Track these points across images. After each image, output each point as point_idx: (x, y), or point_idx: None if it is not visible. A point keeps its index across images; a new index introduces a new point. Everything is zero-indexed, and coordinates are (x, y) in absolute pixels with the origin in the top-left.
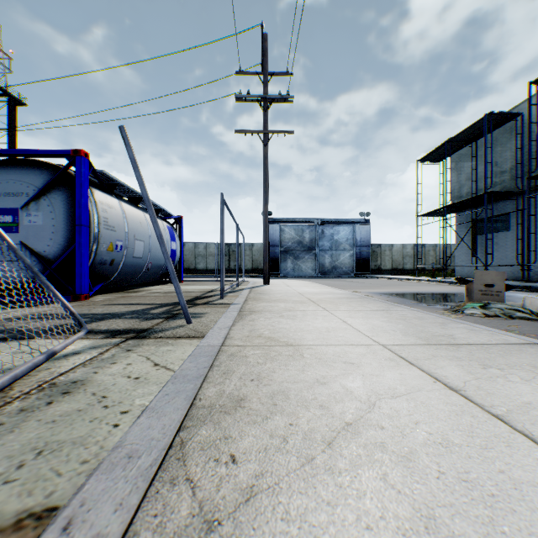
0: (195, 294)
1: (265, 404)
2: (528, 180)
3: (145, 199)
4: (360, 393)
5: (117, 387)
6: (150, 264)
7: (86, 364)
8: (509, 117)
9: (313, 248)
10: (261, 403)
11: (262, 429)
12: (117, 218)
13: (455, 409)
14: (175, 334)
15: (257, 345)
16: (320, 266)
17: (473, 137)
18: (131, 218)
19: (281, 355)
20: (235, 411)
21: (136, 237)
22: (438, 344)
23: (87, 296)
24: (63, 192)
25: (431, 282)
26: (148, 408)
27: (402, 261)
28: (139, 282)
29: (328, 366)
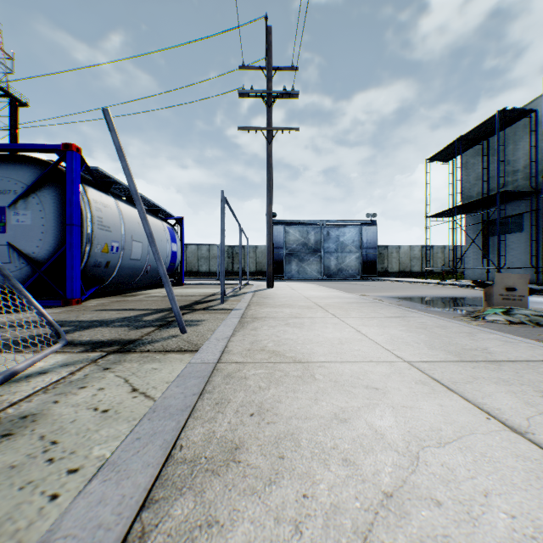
0: (195, 298)
1: (268, 457)
2: None
3: (133, 193)
4: (394, 438)
5: (75, 426)
6: (149, 266)
7: (48, 389)
8: (523, 113)
9: (318, 250)
10: (263, 455)
11: (264, 505)
12: (112, 217)
13: (531, 467)
14: (165, 346)
15: (259, 361)
16: (326, 269)
17: (484, 135)
18: (128, 218)
19: (287, 375)
20: (227, 469)
21: (134, 238)
22: (473, 360)
23: (79, 300)
24: (53, 190)
25: (441, 285)
26: (107, 464)
27: (409, 263)
28: (138, 285)
29: (346, 393)
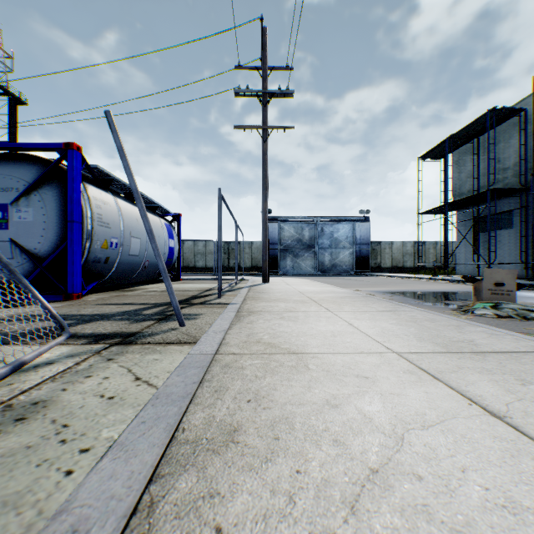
0: (192, 293)
1: (264, 438)
2: (533, 176)
3: (134, 191)
4: (381, 421)
5: (84, 411)
6: (147, 262)
7: (56, 378)
8: (513, 112)
9: (312, 246)
10: (260, 437)
11: (260, 479)
12: (112, 214)
13: (507, 447)
14: (165, 338)
15: (255, 352)
16: (320, 264)
17: (475, 133)
18: (127, 214)
19: (282, 366)
20: (226, 449)
21: (132, 234)
22: (460, 352)
23: (80, 295)
24: (55, 188)
25: (433, 281)
26: (116, 444)
27: (402, 258)
28: (136, 281)
29: (338, 382)
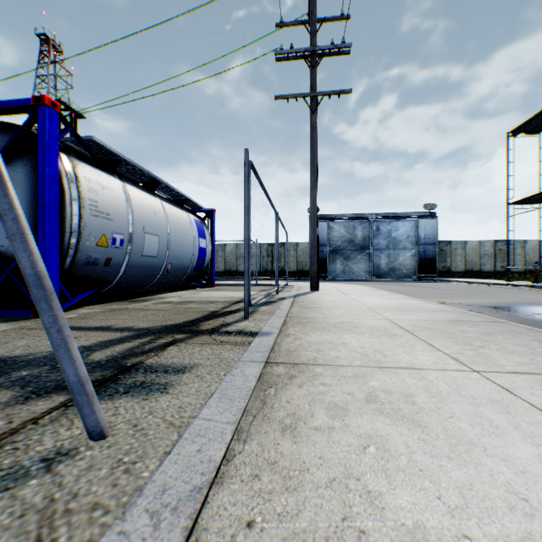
0: (213, 307)
1: None
2: None
3: None
4: None
5: None
6: (169, 265)
7: None
8: None
9: (366, 247)
10: None
11: None
12: (114, 202)
13: None
14: None
15: None
16: (375, 268)
17: None
18: (139, 205)
19: None
20: None
21: (146, 230)
22: None
23: None
24: (27, 162)
25: (537, 289)
26: None
27: (478, 261)
28: (160, 287)
29: None
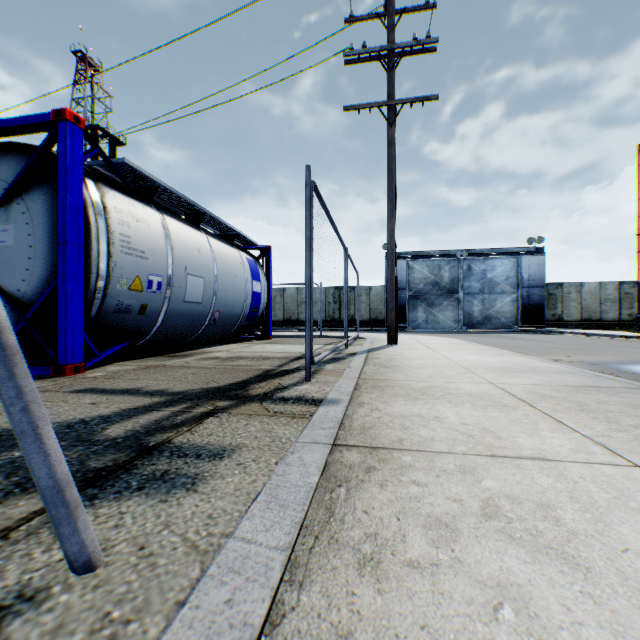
0: (268, 365)
1: None
2: None
3: None
4: None
5: None
6: (216, 312)
7: None
8: None
9: (454, 291)
10: None
11: None
12: (150, 238)
13: None
14: None
15: None
16: (465, 316)
17: None
18: (181, 241)
19: None
20: None
21: (189, 271)
22: None
23: (80, 367)
24: (46, 190)
25: None
26: None
27: (597, 307)
28: (206, 339)
29: None
